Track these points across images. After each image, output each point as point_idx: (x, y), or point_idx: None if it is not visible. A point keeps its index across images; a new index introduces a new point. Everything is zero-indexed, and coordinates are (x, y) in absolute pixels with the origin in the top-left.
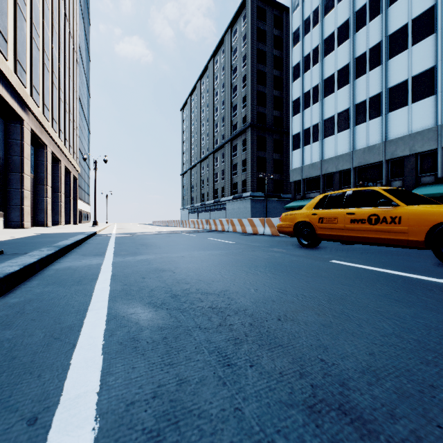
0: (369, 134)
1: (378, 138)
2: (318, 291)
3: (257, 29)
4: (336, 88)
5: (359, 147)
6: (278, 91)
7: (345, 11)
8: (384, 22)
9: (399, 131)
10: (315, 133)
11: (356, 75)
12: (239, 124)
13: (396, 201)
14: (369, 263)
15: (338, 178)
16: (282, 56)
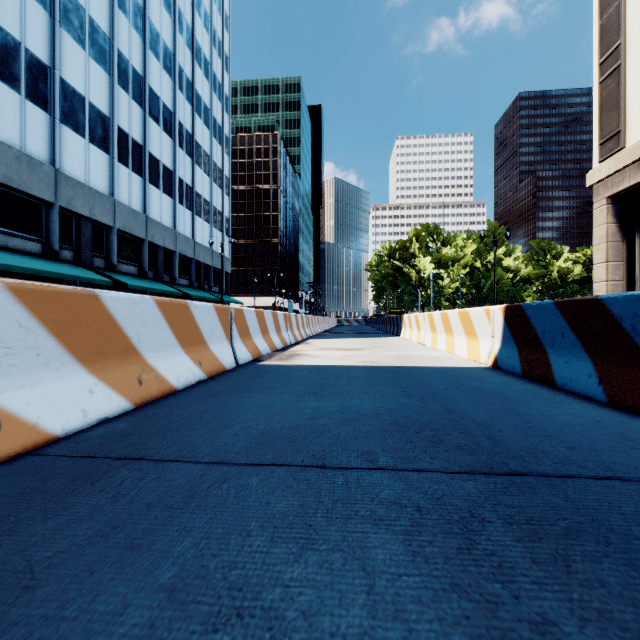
0: (27, 129)
1: (45, 153)
2: None
3: None
4: None
5: (4, 137)
6: None
7: None
8: None
9: (76, 169)
10: None
11: None
12: None
13: None
14: None
15: None
16: None
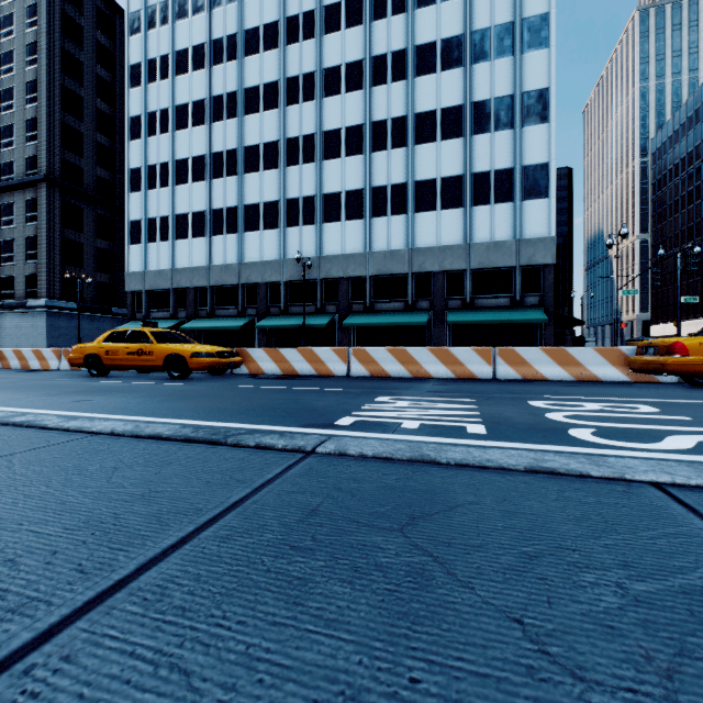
0: (227, 250)
1: (235, 258)
2: (65, 389)
3: (62, 13)
4: (192, 179)
5: (217, 262)
6: (107, 137)
7: (201, 87)
8: (240, 129)
9: (254, 255)
10: (164, 228)
11: (214, 174)
12: (18, 167)
13: (153, 341)
14: (127, 381)
15: (194, 297)
16: (114, 83)
